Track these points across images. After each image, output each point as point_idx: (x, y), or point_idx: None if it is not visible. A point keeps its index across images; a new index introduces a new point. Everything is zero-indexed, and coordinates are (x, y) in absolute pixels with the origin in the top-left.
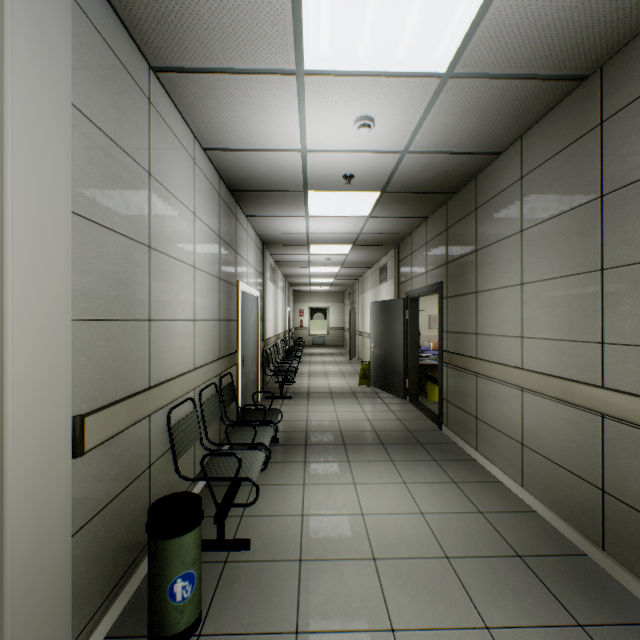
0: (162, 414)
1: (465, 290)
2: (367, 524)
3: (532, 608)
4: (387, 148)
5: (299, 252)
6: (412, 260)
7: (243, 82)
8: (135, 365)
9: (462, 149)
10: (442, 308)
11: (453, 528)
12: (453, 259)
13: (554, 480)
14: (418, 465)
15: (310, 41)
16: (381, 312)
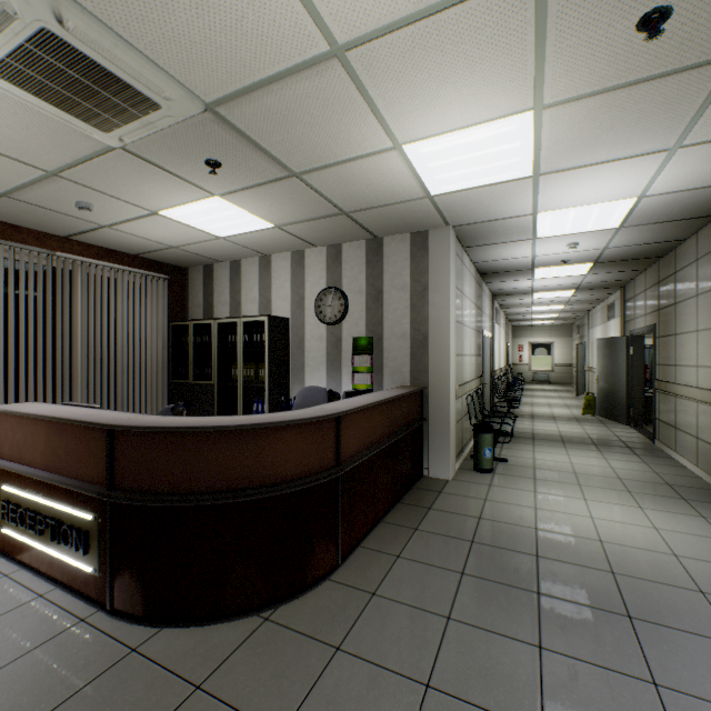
0: (464, 397)
1: (668, 332)
2: (573, 465)
3: (659, 493)
4: (591, 249)
5: (523, 298)
6: (634, 303)
7: (504, 244)
8: (460, 373)
9: (650, 242)
10: (654, 345)
11: (630, 473)
12: (661, 307)
13: (709, 455)
14: (619, 454)
15: (539, 233)
16: (605, 348)
